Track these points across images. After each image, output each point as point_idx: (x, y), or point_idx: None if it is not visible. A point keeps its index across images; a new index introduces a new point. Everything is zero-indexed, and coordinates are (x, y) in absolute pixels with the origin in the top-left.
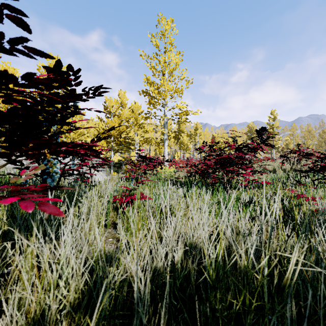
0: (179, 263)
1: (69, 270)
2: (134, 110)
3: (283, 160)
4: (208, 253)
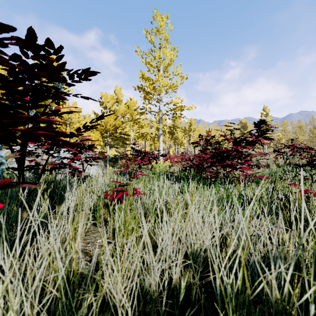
0: (182, 297)
1: (10, 315)
2: (130, 106)
3: (276, 155)
4: (219, 275)
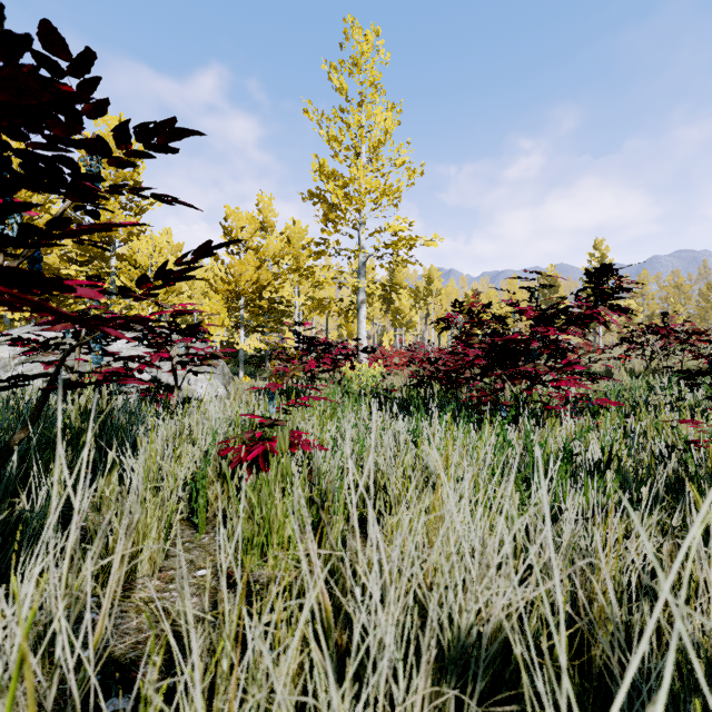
0: None
1: None
2: (293, 238)
3: (628, 350)
4: None
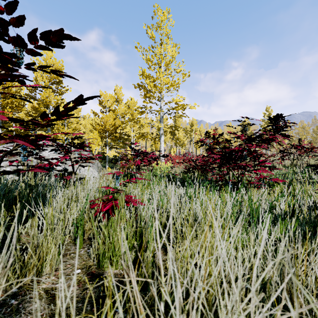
0: None
1: None
2: (130, 106)
3: (283, 156)
4: None
